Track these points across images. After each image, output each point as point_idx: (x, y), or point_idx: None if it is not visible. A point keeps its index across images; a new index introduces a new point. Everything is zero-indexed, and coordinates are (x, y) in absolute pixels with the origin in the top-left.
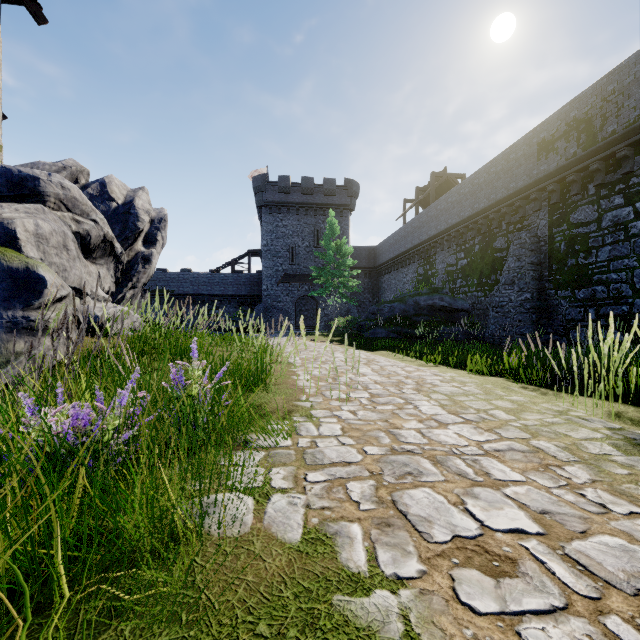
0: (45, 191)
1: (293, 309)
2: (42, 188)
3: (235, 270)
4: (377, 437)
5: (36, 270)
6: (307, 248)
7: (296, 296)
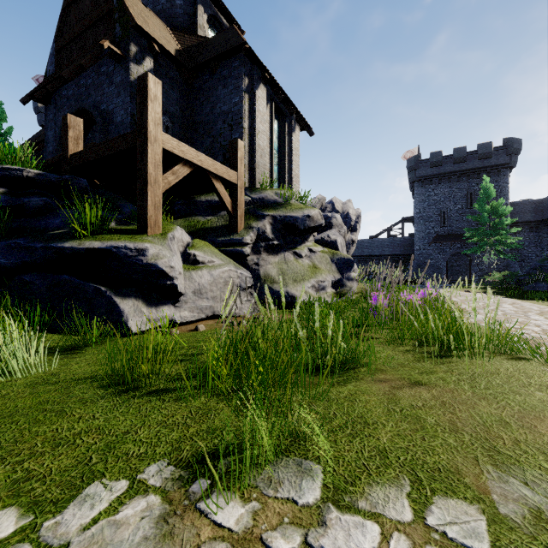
0: (331, 222)
1: (444, 265)
2: (331, 221)
3: (390, 235)
4: (499, 319)
5: (351, 259)
6: (459, 210)
7: (447, 254)
